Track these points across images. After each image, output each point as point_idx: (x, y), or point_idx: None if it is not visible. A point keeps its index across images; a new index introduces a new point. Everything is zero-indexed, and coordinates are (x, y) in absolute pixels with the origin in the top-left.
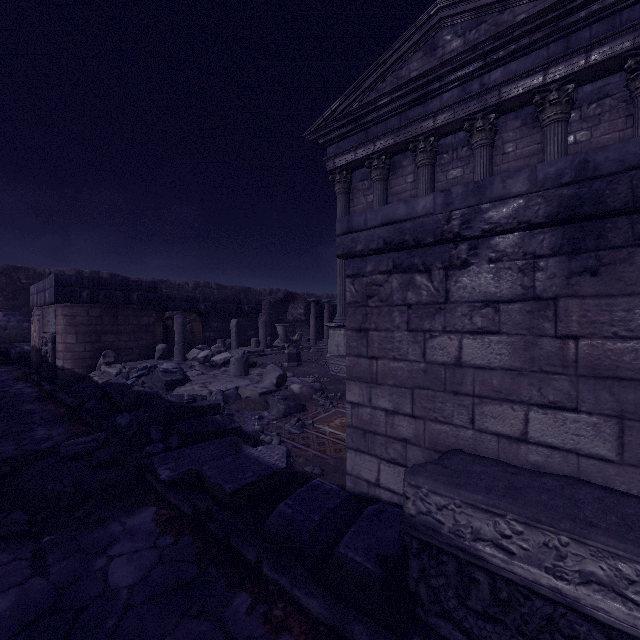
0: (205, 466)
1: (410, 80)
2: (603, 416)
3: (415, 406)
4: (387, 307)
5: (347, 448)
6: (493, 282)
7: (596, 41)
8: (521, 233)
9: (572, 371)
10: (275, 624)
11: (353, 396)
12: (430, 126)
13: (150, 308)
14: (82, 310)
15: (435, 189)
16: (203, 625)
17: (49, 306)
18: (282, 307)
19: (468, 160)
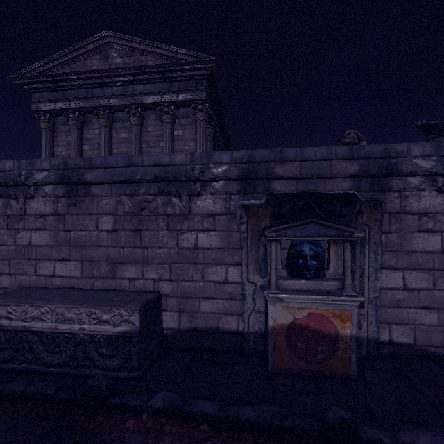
0: None
1: (90, 71)
2: (78, 261)
3: (11, 269)
4: None
5: None
6: (44, 206)
7: (180, 90)
8: (53, 186)
9: (69, 244)
10: None
11: None
12: (106, 103)
13: None
14: None
15: (112, 142)
16: None
17: None
18: None
19: (130, 130)
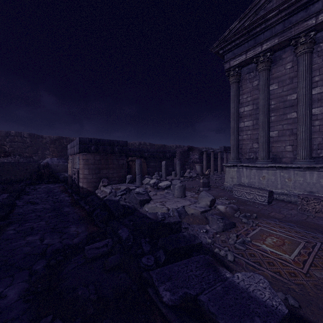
0: (203, 296)
1: None
2: None
3: None
4: None
5: None
6: None
7: None
8: None
9: None
10: None
11: None
12: (312, 23)
13: (123, 155)
14: (91, 156)
15: (312, 69)
16: None
17: (76, 154)
18: (186, 154)
19: None
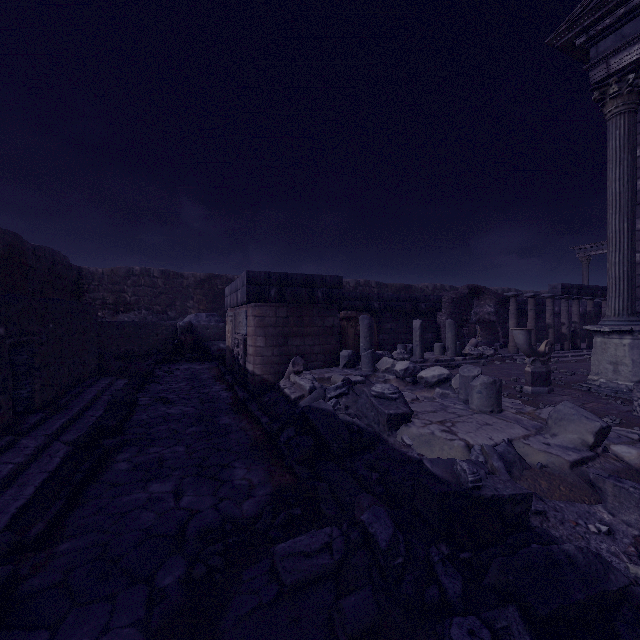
0: None
1: None
2: None
3: None
4: None
5: None
6: None
7: None
8: None
9: None
10: None
11: None
12: None
13: (334, 307)
14: (270, 310)
15: None
16: None
17: (240, 307)
18: (466, 304)
19: None
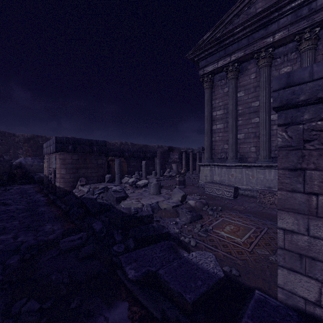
0: (161, 270)
1: (258, 13)
2: None
3: None
4: None
5: (278, 266)
6: None
7: None
8: None
9: None
10: None
11: (285, 224)
12: (270, 41)
13: (102, 155)
14: (69, 156)
15: (271, 81)
16: None
17: (52, 154)
18: (167, 154)
19: (295, 60)
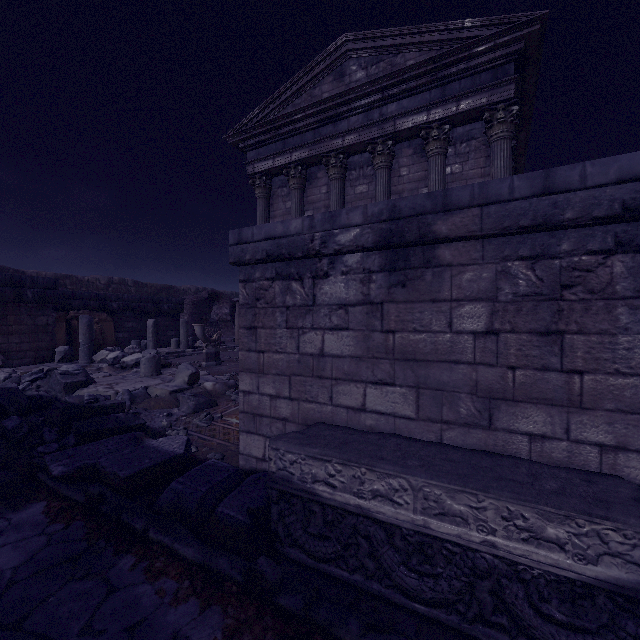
0: (102, 458)
1: (321, 101)
2: (408, 387)
3: (292, 390)
4: (271, 308)
5: (240, 431)
6: (344, 290)
7: (463, 94)
8: (362, 253)
9: (391, 356)
10: (155, 573)
11: (245, 385)
12: (340, 144)
13: (49, 307)
14: None
15: (345, 201)
16: (88, 584)
17: None
18: (206, 307)
19: (372, 178)
